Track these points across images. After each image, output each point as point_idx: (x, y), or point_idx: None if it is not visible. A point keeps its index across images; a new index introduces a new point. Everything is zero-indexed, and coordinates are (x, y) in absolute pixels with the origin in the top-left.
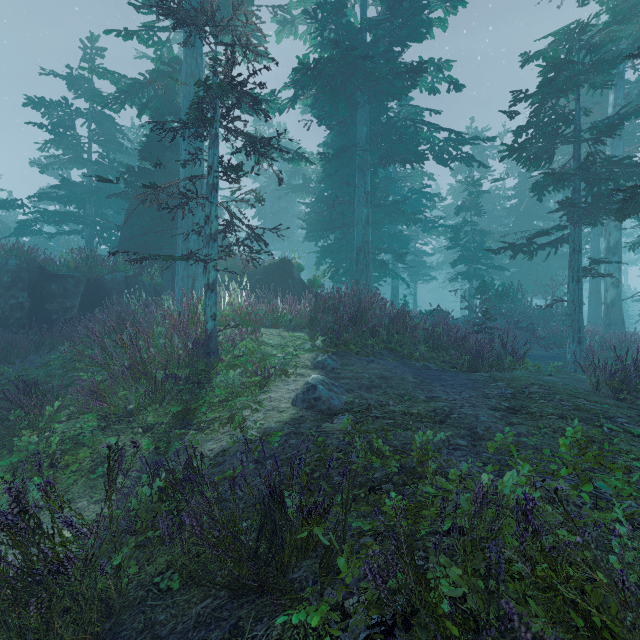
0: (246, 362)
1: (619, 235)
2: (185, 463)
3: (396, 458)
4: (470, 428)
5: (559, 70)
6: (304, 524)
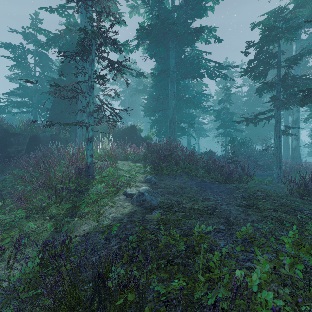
0: (108, 179)
1: (298, 114)
2: (62, 243)
3: (184, 240)
4: (226, 218)
5: (270, 31)
6: (121, 293)
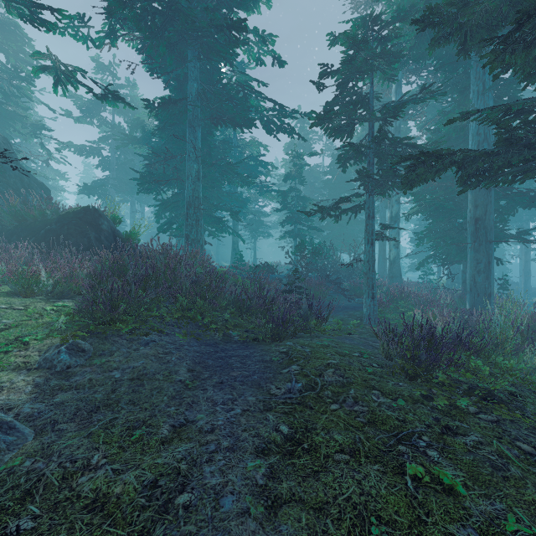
0: None
1: (398, 207)
2: None
3: None
4: None
5: (357, 49)
6: None
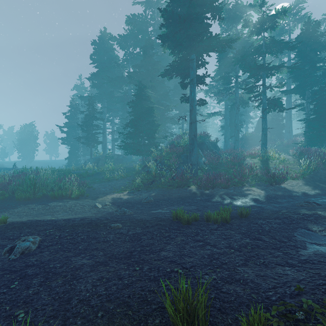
0: None
1: None
2: None
3: None
4: None
5: None
6: None
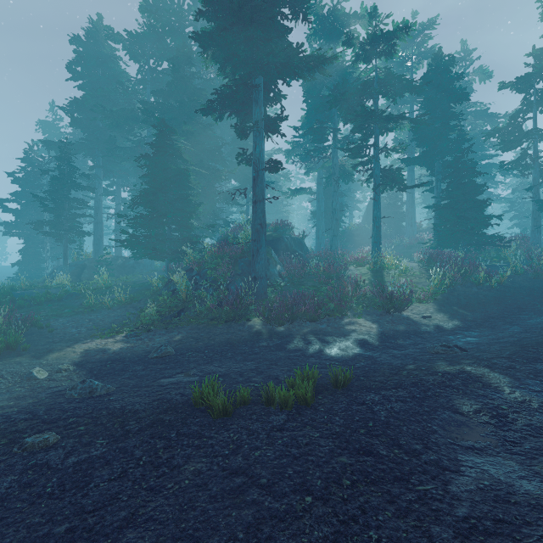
0: None
1: None
2: None
3: None
4: None
5: None
6: None
